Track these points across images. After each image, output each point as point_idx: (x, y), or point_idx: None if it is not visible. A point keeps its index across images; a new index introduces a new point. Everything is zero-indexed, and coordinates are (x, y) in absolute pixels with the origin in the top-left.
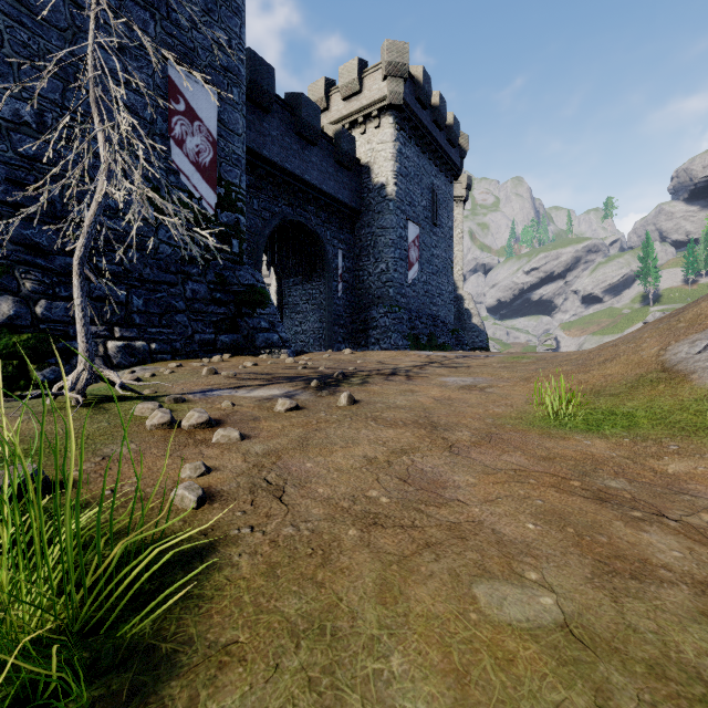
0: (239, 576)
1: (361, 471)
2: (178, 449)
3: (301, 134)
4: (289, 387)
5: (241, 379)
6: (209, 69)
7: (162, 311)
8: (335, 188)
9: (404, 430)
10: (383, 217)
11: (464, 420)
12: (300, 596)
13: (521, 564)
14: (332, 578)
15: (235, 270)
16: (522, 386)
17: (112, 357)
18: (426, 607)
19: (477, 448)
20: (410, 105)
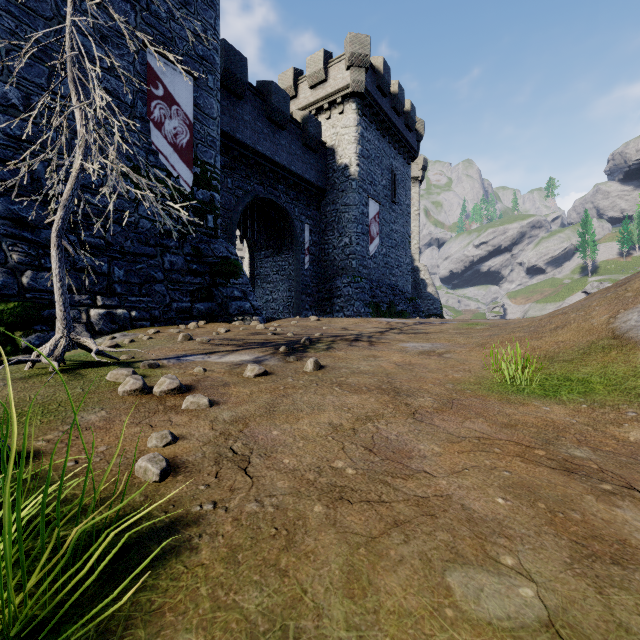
0: (197, 562)
1: (326, 440)
2: (148, 416)
3: (271, 119)
4: (258, 353)
5: (214, 345)
6: (186, 57)
7: (141, 281)
8: (303, 169)
9: (368, 396)
10: (346, 195)
11: (425, 386)
12: (261, 588)
13: (495, 547)
14: (296, 564)
15: (210, 243)
16: (478, 352)
17: (94, 324)
18: (397, 601)
19: (440, 415)
20: (372, 93)
